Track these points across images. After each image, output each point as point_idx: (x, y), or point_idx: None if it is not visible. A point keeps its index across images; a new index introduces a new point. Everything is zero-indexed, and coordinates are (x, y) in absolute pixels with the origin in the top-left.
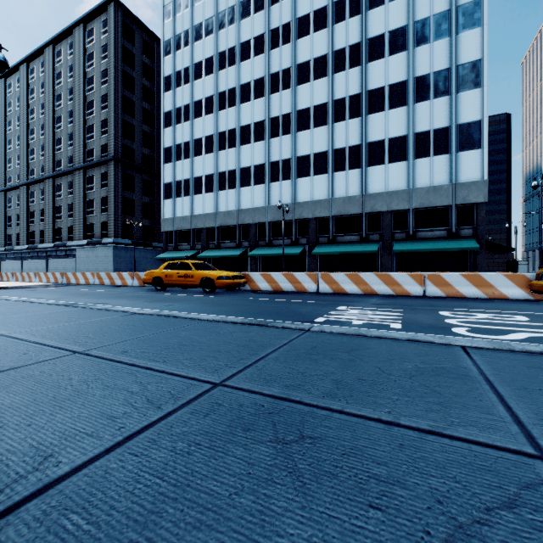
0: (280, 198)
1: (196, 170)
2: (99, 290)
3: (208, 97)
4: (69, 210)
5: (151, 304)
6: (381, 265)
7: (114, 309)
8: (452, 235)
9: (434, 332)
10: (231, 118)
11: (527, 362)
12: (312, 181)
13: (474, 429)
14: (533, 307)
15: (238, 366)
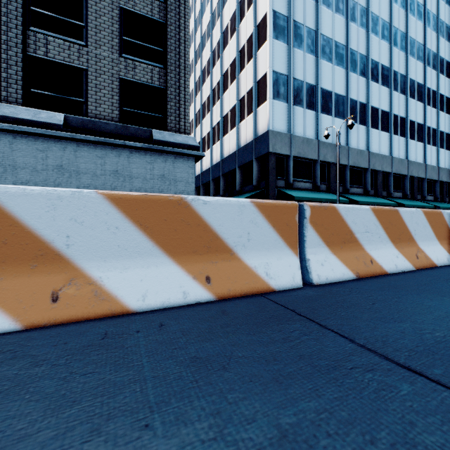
0: (399, 152)
1: (324, 79)
2: None
3: None
4: None
5: None
6: None
7: None
8: None
9: None
10: (362, 41)
11: None
12: (416, 145)
13: None
14: None
15: None
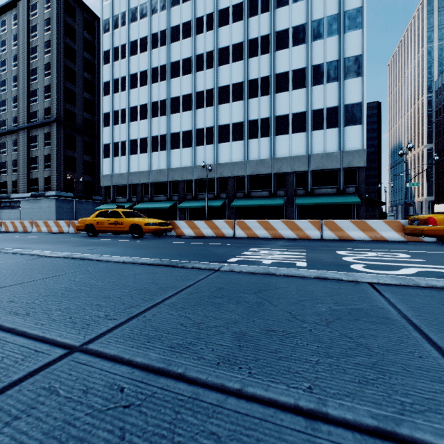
0: (204, 160)
1: (132, 134)
2: (32, 236)
3: (142, 71)
4: (14, 166)
5: (75, 248)
6: (286, 215)
7: (26, 252)
8: (340, 192)
9: (336, 269)
10: (162, 90)
11: (439, 299)
12: (231, 146)
13: (440, 419)
14: (408, 247)
15: (121, 318)
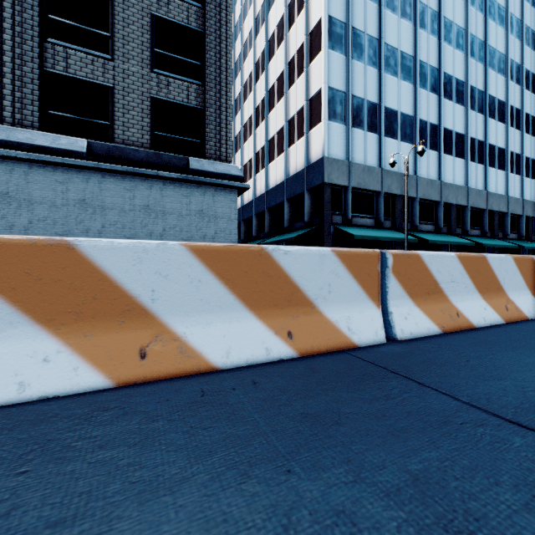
0: (476, 182)
1: (388, 97)
2: None
3: None
4: None
5: None
6: None
7: None
8: None
9: None
10: (433, 51)
11: None
12: (497, 173)
13: None
14: None
15: None
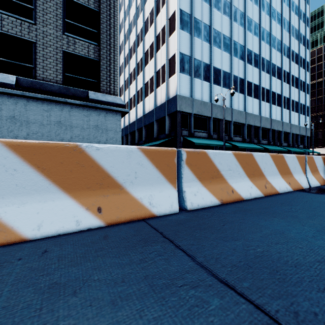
0: (265, 113)
1: (215, 60)
2: None
3: None
4: None
5: None
6: None
7: None
8: (305, 147)
9: None
10: (241, 35)
11: None
12: (276, 108)
13: None
14: None
15: None
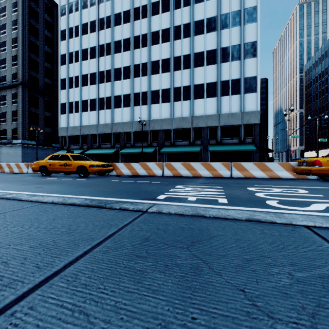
0: (140, 117)
1: (83, 96)
2: None
3: (92, 47)
4: None
5: (22, 186)
6: (202, 159)
7: None
8: (241, 142)
9: (255, 205)
10: (108, 62)
11: None
12: (161, 106)
13: None
14: (300, 183)
15: None
